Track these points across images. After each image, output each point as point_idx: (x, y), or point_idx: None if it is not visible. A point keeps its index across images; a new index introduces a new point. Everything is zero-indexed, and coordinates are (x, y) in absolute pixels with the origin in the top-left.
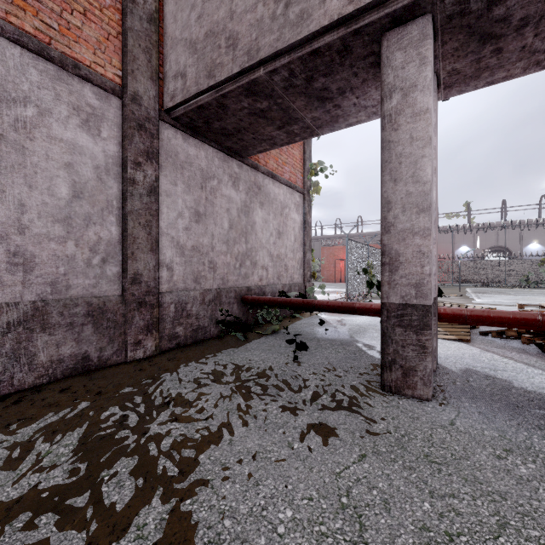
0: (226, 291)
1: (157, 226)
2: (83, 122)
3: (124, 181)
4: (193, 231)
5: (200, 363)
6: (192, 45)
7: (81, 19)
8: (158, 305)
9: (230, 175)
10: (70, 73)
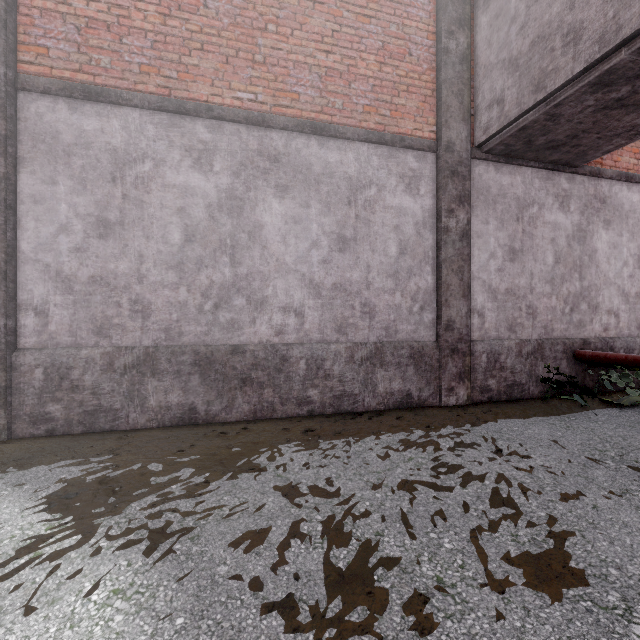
0: (549, 343)
1: (468, 271)
2: (406, 186)
3: (438, 231)
4: (507, 271)
5: (524, 422)
6: (512, 63)
7: (405, 96)
8: (470, 353)
9: (555, 195)
10: (397, 148)
